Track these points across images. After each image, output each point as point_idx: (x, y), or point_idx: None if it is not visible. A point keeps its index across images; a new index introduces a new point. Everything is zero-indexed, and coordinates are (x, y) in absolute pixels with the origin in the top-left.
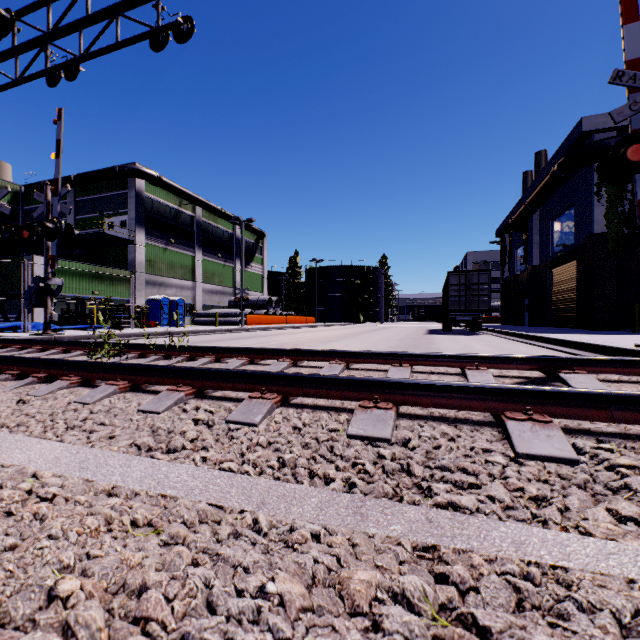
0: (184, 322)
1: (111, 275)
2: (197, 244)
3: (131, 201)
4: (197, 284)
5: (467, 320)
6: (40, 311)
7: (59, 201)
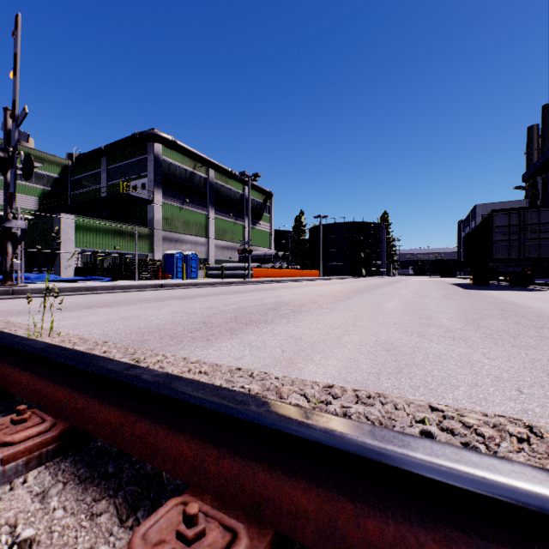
0: (197, 275)
1: (131, 232)
2: (210, 203)
3: (150, 164)
4: (210, 240)
5: (510, 272)
6: (66, 264)
7: (16, 127)
